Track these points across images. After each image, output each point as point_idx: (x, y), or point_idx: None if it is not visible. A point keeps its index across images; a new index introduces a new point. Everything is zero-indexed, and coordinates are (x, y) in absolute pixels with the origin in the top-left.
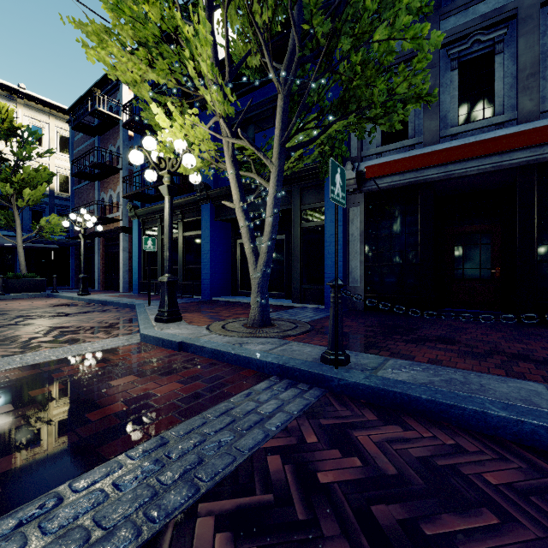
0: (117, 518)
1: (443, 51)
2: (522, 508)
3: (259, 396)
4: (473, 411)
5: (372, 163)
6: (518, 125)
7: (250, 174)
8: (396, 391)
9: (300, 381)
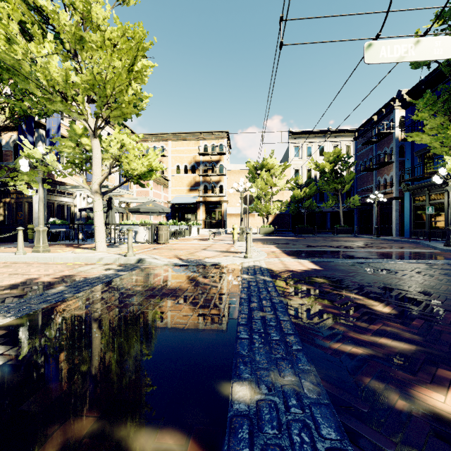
0: None
1: None
2: None
3: None
4: None
5: None
6: None
7: None
8: None
9: None
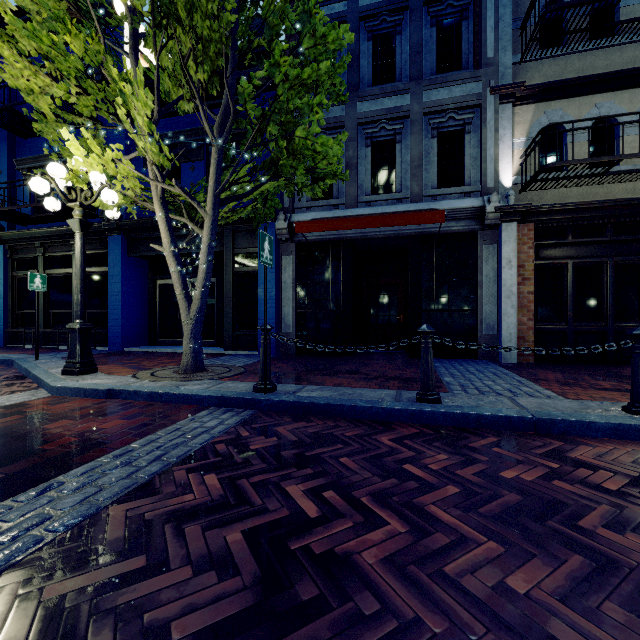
0: (116, 480)
1: (360, 128)
2: (357, 441)
3: (202, 419)
4: (349, 406)
5: (302, 217)
6: (410, 203)
7: (182, 218)
8: (305, 402)
9: (236, 407)
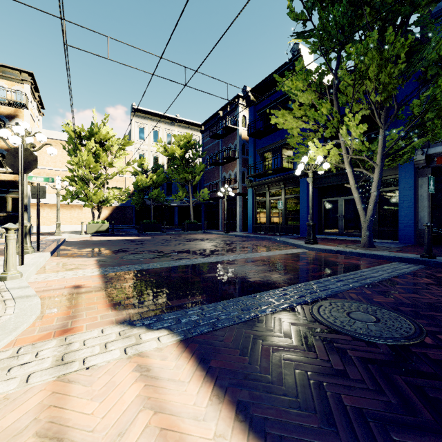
0: (384, 274)
1: None
2: None
3: (396, 265)
4: None
5: (438, 149)
6: None
7: (360, 169)
8: None
9: (412, 263)
